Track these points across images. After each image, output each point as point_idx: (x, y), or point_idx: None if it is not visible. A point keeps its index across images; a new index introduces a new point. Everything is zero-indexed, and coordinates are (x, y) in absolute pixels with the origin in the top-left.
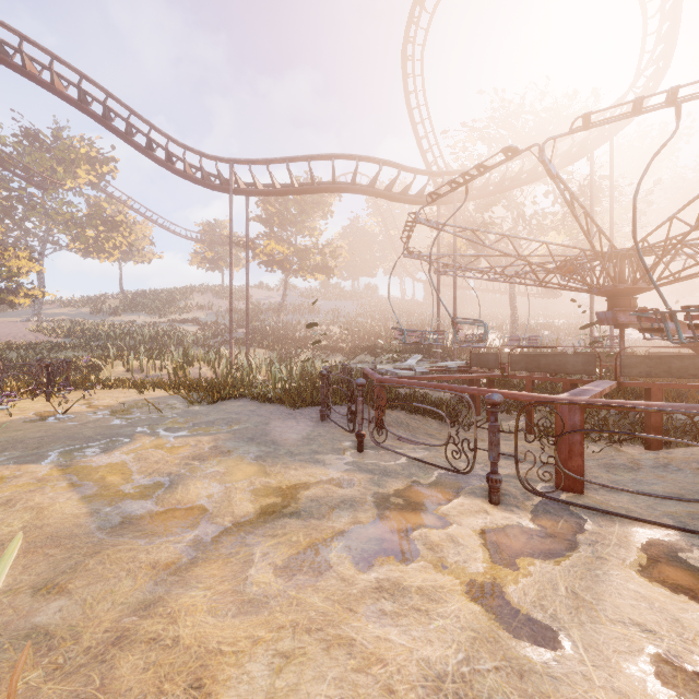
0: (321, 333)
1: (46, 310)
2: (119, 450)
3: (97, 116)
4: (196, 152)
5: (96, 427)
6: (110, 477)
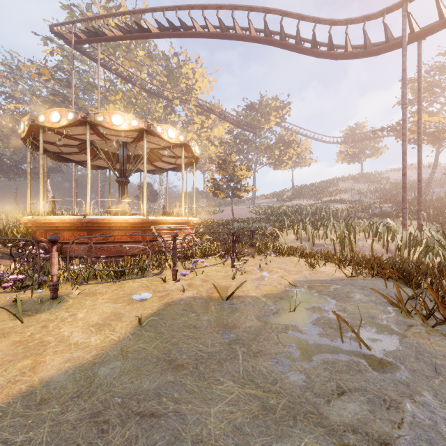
0: None
1: (257, 201)
2: None
3: (276, 41)
4: (359, 19)
5: (244, 375)
6: None
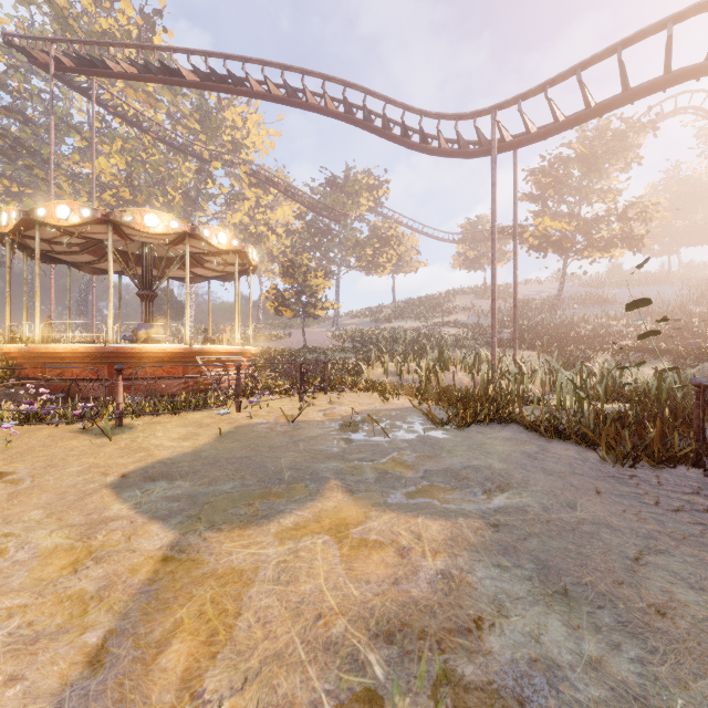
0: (621, 330)
1: (342, 322)
2: (279, 521)
3: (359, 121)
4: (450, 117)
5: (302, 450)
6: (176, 644)
